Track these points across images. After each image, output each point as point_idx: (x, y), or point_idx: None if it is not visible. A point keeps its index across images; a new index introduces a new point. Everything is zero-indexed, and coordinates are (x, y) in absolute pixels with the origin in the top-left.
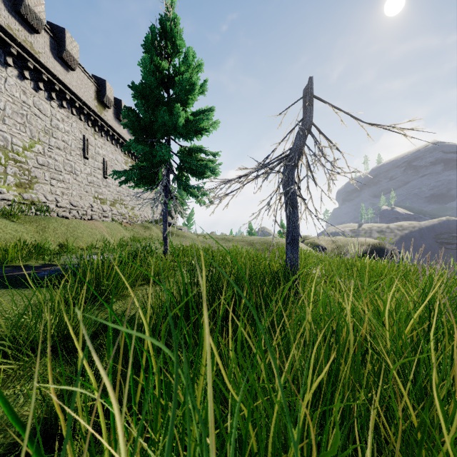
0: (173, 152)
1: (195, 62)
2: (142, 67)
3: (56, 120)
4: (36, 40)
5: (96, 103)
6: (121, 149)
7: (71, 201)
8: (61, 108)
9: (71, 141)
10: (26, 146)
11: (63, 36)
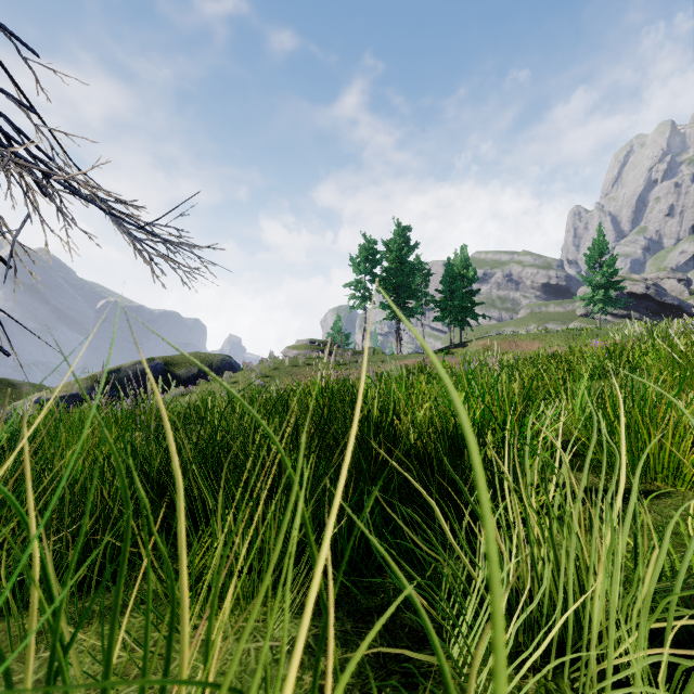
0: None
1: None
2: None
3: None
4: None
5: None
6: None
7: None
8: None
9: None
10: None
11: None
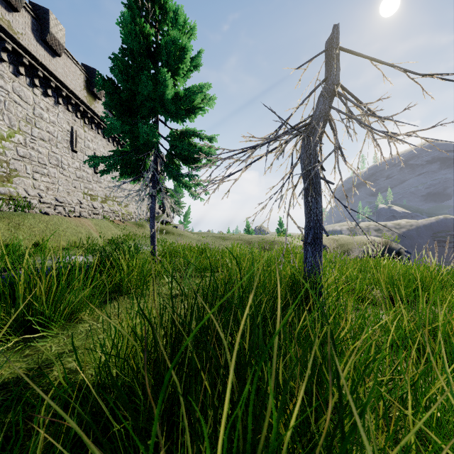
0: (161, 136)
1: (187, 25)
2: (121, 27)
3: (40, 109)
4: (15, 19)
5: (86, 93)
6: (113, 143)
7: (56, 196)
8: (46, 97)
9: (57, 133)
10: (3, 136)
11: (47, 18)
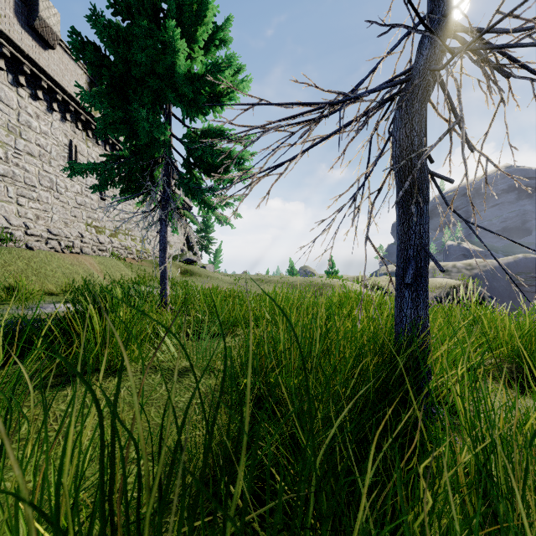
0: (175, 136)
1: None
2: None
3: (27, 115)
4: None
5: None
6: None
7: (49, 227)
8: (35, 100)
9: (50, 147)
10: None
11: None
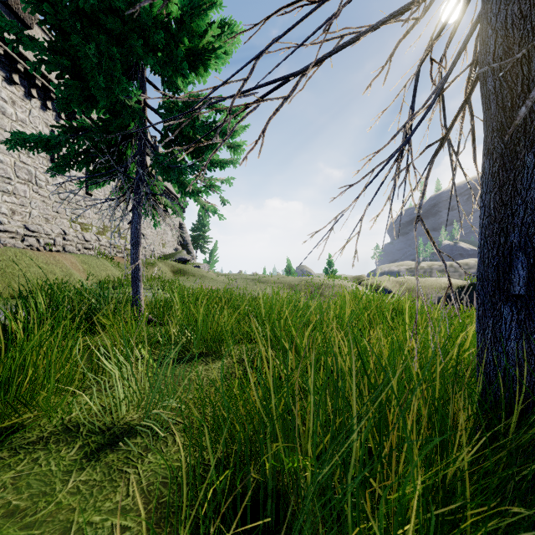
0: (150, 107)
1: None
2: None
3: (1, 100)
4: None
5: None
6: None
7: (27, 223)
8: (11, 84)
9: None
10: None
11: None
